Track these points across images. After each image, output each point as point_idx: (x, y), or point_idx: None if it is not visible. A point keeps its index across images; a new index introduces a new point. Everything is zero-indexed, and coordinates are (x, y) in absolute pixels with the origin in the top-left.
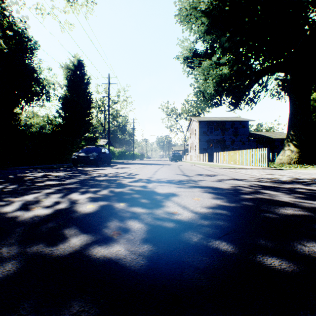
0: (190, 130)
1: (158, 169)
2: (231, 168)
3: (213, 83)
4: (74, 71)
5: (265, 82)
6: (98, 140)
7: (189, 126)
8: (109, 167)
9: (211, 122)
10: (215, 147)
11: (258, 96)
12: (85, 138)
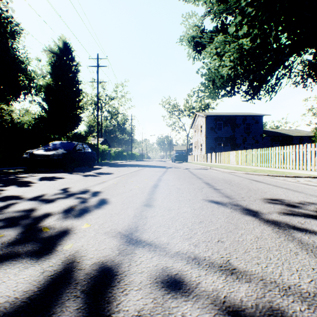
0: (195, 127)
1: (159, 178)
2: (292, 176)
3: (228, 62)
4: (59, 55)
5: (291, 65)
6: (89, 138)
7: (193, 122)
8: (80, 173)
9: (219, 117)
10: (224, 146)
11: (280, 83)
12: (74, 135)
